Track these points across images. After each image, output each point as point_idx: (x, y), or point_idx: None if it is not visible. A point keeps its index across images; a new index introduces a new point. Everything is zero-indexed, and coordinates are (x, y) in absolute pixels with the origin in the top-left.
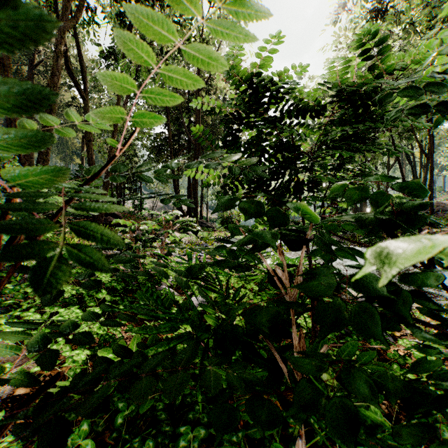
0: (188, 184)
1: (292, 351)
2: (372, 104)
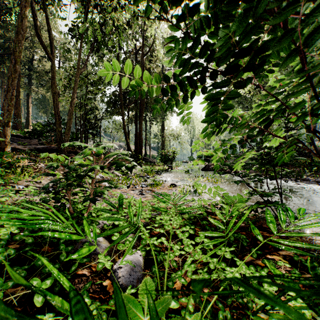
0: (135, 129)
1: None
2: None
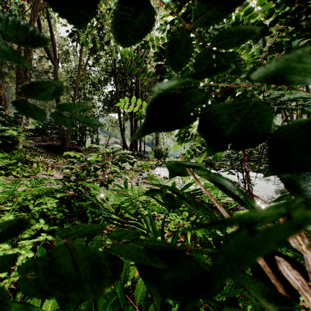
0: (131, 127)
1: None
2: None
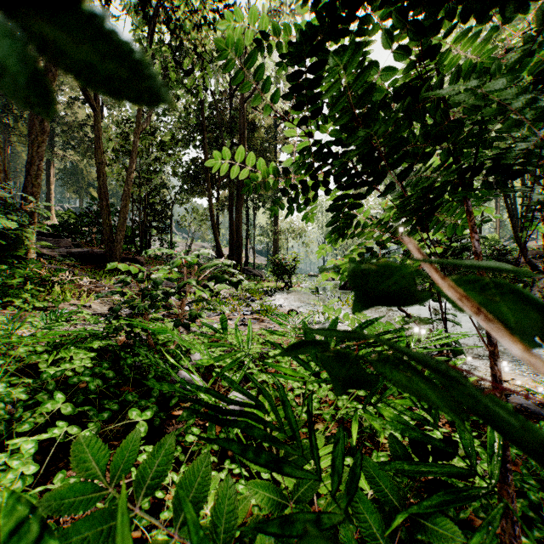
0: (230, 222)
1: None
2: None
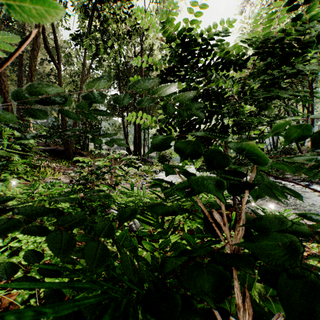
0: (134, 131)
1: (230, 299)
2: (293, 54)
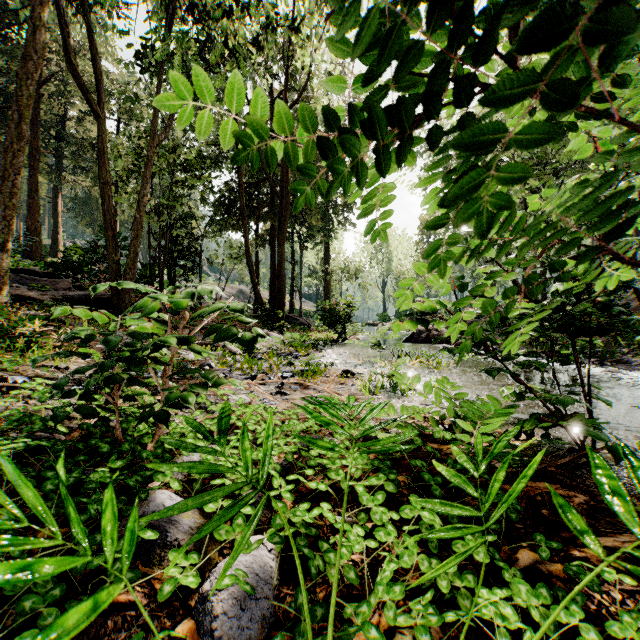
0: (271, 259)
1: None
2: None
